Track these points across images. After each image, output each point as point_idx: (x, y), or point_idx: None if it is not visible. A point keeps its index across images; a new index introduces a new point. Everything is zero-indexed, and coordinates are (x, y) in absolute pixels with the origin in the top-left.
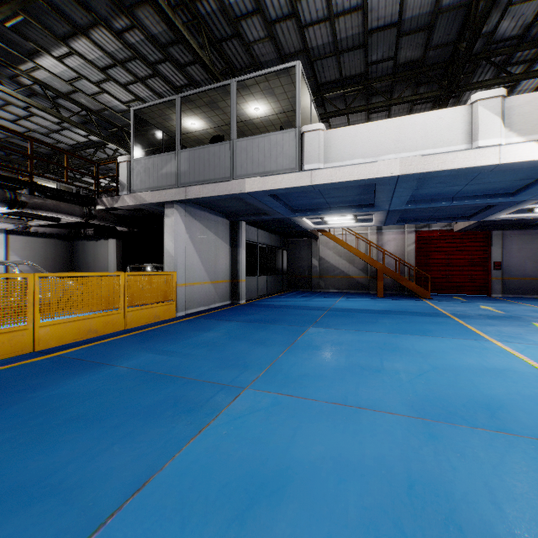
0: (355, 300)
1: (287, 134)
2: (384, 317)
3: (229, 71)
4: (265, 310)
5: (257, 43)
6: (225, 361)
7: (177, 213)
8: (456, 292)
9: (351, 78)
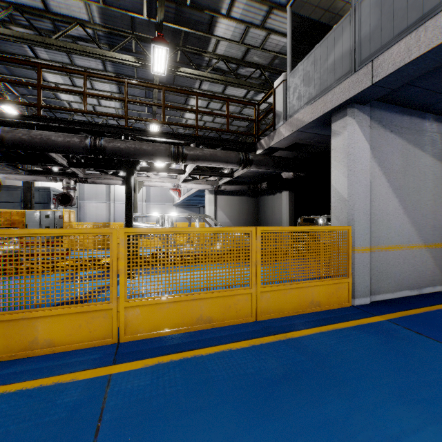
0: None
1: None
2: None
3: None
4: None
5: None
6: None
7: (354, 122)
8: None
9: None
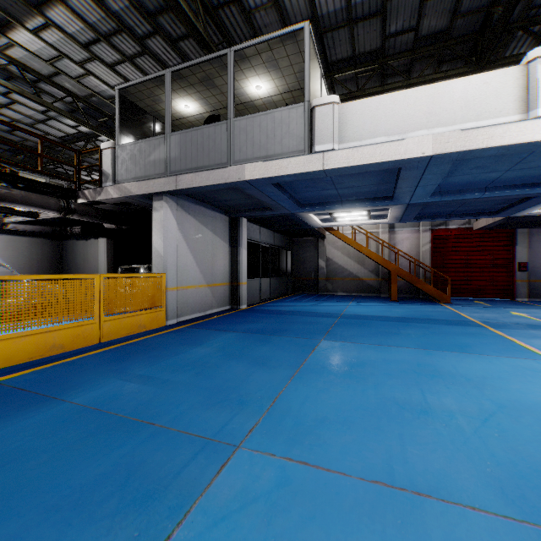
0: (367, 305)
1: (294, 110)
2: (406, 326)
3: (227, 47)
4: (268, 317)
5: (259, 10)
6: (214, 392)
7: (167, 206)
8: (475, 295)
9: (365, 55)
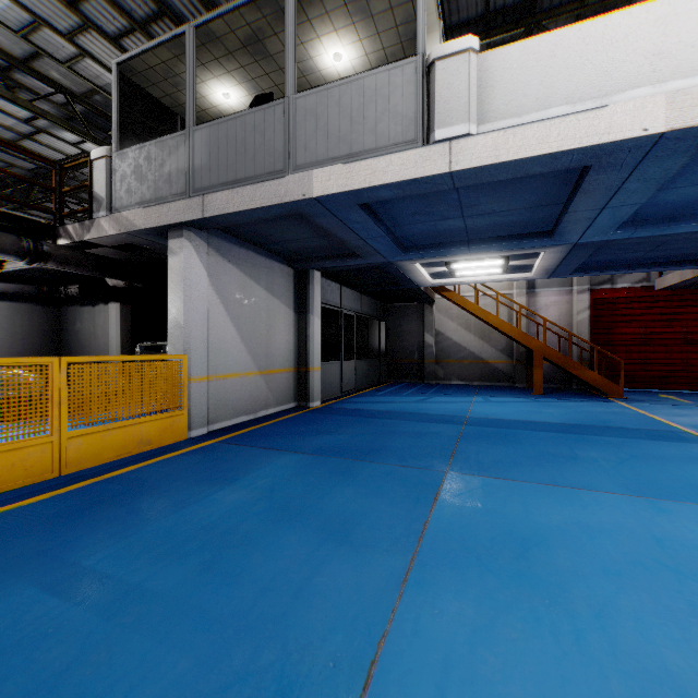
0: (500, 401)
1: (399, 72)
2: (580, 442)
3: None
4: (352, 423)
5: None
6: (225, 640)
7: (191, 246)
8: (657, 386)
9: (505, 13)
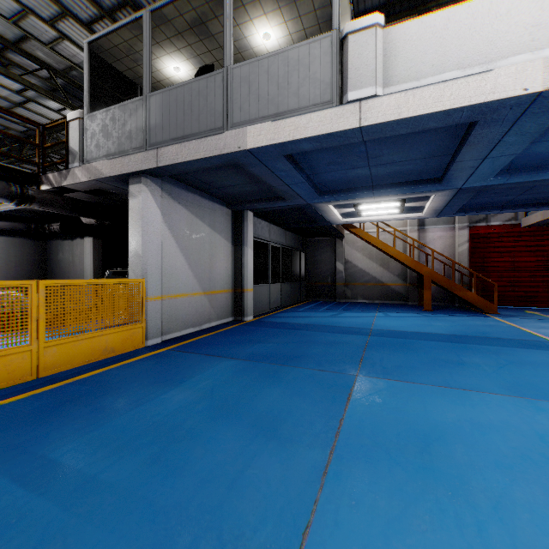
0: (398, 316)
1: (317, 45)
2: (465, 350)
3: None
4: (278, 334)
5: None
6: (168, 529)
7: (147, 190)
8: (523, 304)
9: (402, 2)
